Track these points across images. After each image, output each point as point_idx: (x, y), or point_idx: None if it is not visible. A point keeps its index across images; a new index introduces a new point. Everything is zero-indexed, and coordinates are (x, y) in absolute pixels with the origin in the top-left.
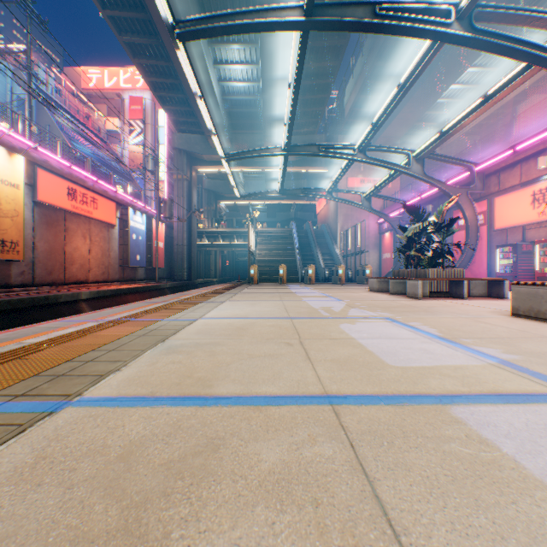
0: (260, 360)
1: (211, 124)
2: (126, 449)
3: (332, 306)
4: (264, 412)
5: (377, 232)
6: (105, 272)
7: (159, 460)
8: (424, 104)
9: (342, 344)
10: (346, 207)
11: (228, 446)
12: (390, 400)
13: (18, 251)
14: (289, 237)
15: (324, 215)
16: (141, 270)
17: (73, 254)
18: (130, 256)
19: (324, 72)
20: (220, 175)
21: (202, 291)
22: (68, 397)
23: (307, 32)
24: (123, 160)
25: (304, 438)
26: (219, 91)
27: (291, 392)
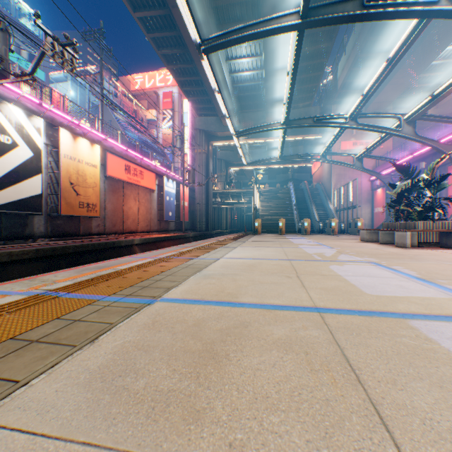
0: (267, 285)
1: (225, 110)
2: (196, 322)
3: (324, 252)
4: (273, 312)
5: (369, 189)
6: (148, 224)
7: (215, 328)
8: (417, 68)
9: (330, 278)
10: (339, 167)
11: (253, 326)
12: (362, 313)
13: (96, 211)
14: (287, 195)
15: (318, 175)
16: (172, 223)
17: (128, 212)
18: (164, 213)
19: (318, 53)
20: (229, 147)
21: (218, 239)
22: (154, 297)
23: (302, 31)
24: (158, 140)
25: (299, 326)
26: (229, 81)
27: (291, 304)
